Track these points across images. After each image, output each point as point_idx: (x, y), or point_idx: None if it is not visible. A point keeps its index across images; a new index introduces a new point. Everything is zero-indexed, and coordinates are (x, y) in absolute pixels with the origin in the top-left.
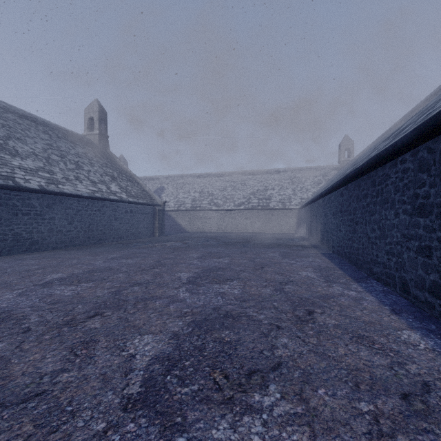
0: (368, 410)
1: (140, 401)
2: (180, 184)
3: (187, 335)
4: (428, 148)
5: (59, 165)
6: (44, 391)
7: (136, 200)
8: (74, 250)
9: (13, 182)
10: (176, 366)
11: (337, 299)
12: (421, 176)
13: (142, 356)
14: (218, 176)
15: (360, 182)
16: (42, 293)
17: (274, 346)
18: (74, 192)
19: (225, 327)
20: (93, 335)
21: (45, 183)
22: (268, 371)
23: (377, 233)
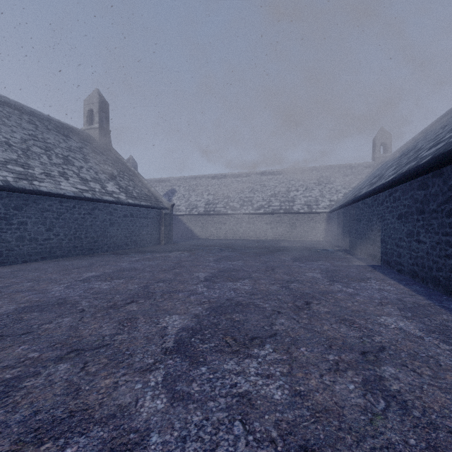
0: None
1: None
2: (193, 186)
3: None
4: None
5: (40, 159)
6: None
7: (138, 202)
8: (48, 264)
9: None
10: None
11: None
12: None
13: None
14: (234, 177)
15: None
16: None
17: None
18: (53, 190)
19: None
20: None
21: (13, 178)
22: None
23: None
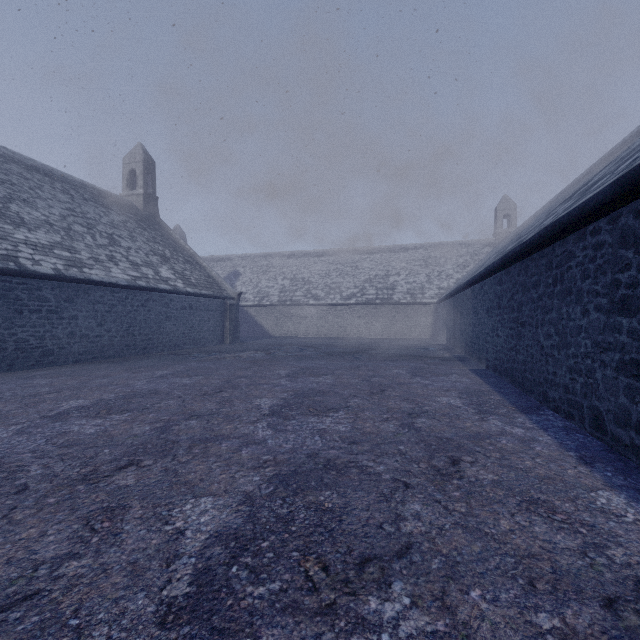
0: (551, 627)
1: (187, 609)
2: (263, 267)
3: (267, 497)
4: (635, 211)
5: (85, 240)
6: (38, 591)
7: (198, 291)
8: (105, 364)
9: (16, 265)
10: (246, 550)
11: (495, 440)
12: (624, 253)
13: (196, 533)
14: (317, 256)
15: (527, 263)
16: (52, 429)
17: (400, 517)
18: (105, 279)
19: (325, 485)
20: (122, 498)
21: (63, 266)
22: (391, 559)
23: (554, 341)
